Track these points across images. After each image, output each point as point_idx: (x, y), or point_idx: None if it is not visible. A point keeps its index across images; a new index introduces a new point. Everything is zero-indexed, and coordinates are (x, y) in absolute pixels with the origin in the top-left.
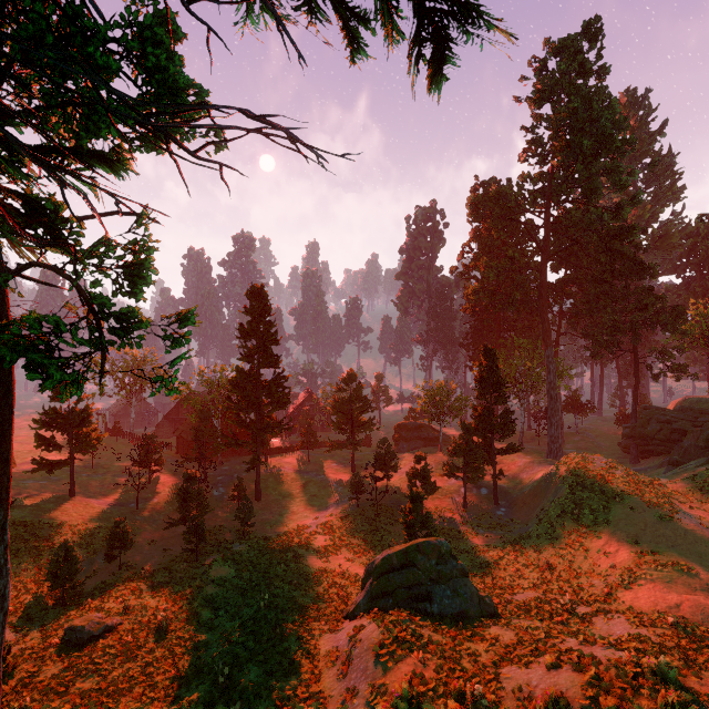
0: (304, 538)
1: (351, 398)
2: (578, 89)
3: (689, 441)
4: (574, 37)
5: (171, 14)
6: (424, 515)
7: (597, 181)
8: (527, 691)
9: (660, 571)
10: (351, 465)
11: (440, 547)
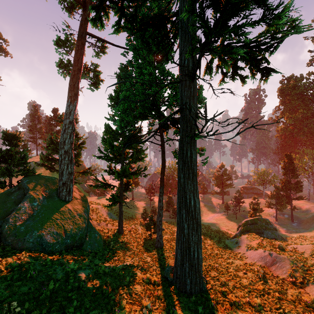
0: (208, 222)
1: (222, 174)
2: None
3: None
4: None
5: (201, 86)
6: (258, 215)
7: None
8: (295, 247)
9: None
10: (222, 201)
11: (266, 220)
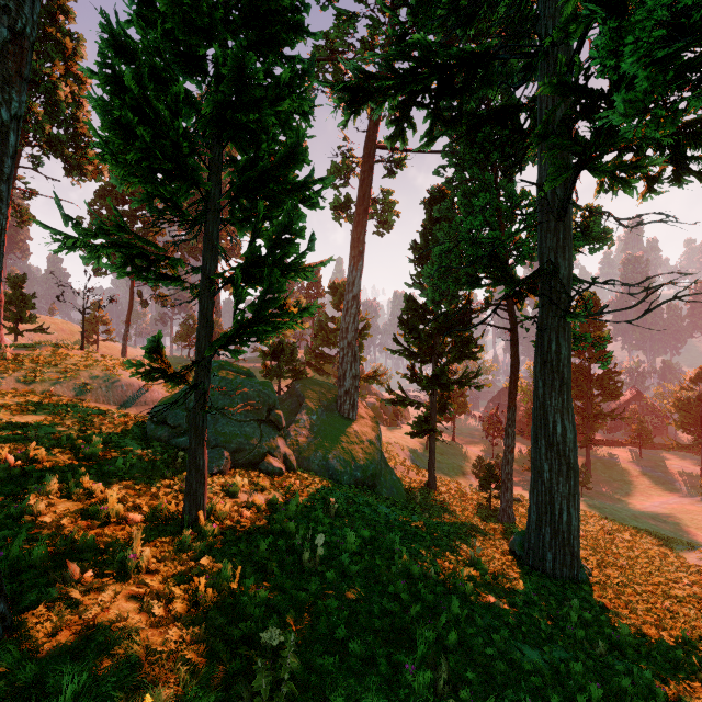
0: (644, 511)
1: (700, 397)
2: None
3: None
4: None
5: (599, 208)
6: None
7: None
8: None
9: None
10: (700, 470)
11: None
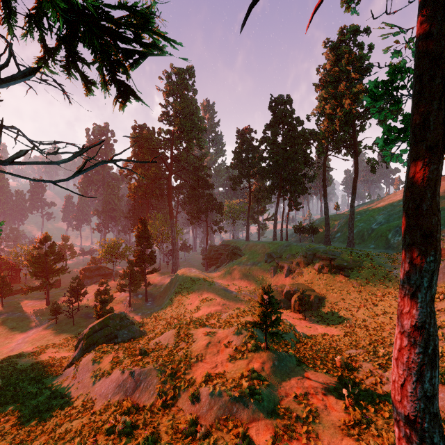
0: (12, 354)
1: (47, 253)
2: (185, 96)
3: (223, 257)
4: (183, 70)
5: None
6: (109, 309)
7: (192, 142)
8: (158, 341)
9: (207, 303)
10: (46, 301)
11: (121, 315)
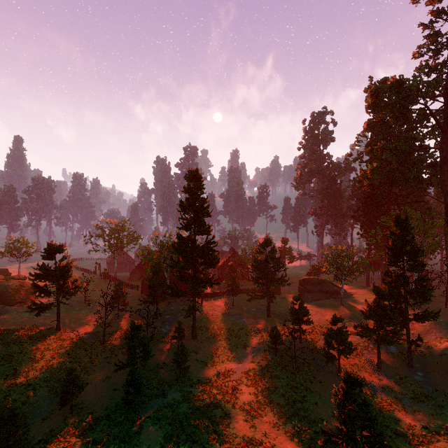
0: (230, 388)
1: (267, 259)
2: None
3: None
4: None
5: None
6: (365, 406)
7: None
8: None
9: None
10: (267, 312)
11: None
